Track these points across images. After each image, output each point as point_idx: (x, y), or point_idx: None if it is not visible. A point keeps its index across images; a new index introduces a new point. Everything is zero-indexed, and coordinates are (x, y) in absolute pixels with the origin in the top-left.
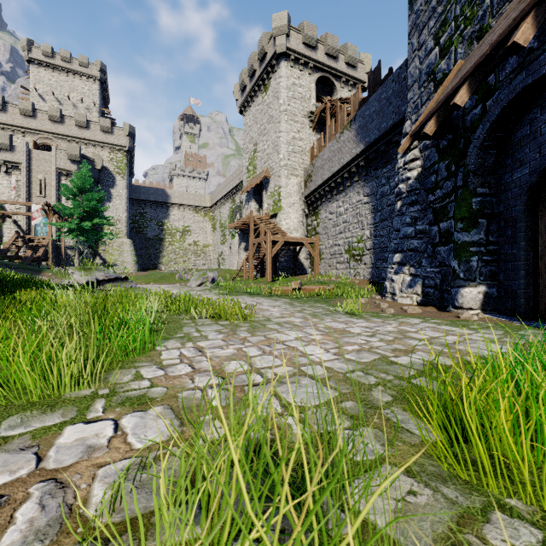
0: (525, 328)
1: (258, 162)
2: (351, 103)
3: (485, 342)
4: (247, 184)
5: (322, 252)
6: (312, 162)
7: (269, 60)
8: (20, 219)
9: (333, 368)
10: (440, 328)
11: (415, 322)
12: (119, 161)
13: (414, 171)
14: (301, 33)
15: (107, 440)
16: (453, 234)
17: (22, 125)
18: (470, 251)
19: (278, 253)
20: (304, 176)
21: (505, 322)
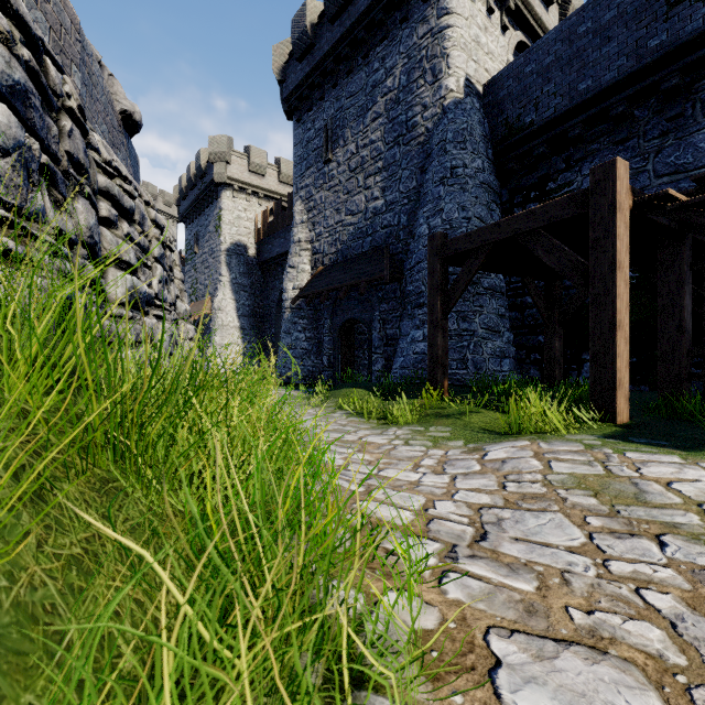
0: None
1: None
2: None
3: None
4: None
5: None
6: None
7: None
8: None
9: None
10: None
11: None
12: None
13: None
14: None
15: None
16: None
17: None
18: None
19: None
20: None
21: None
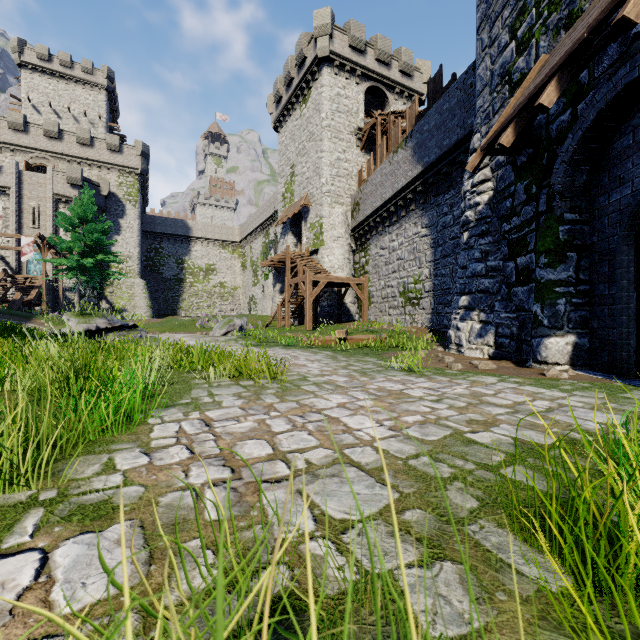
0: (631, 388)
1: (296, 188)
2: (407, 117)
3: (586, 409)
4: (283, 214)
5: (371, 294)
6: (360, 188)
7: (308, 65)
8: (8, 255)
9: (388, 452)
10: (524, 390)
11: (490, 381)
12: (130, 186)
13: (484, 195)
14: (347, 34)
15: (15, 596)
16: (534, 271)
17: (11, 142)
18: (556, 292)
19: (320, 296)
20: (350, 204)
21: (603, 381)
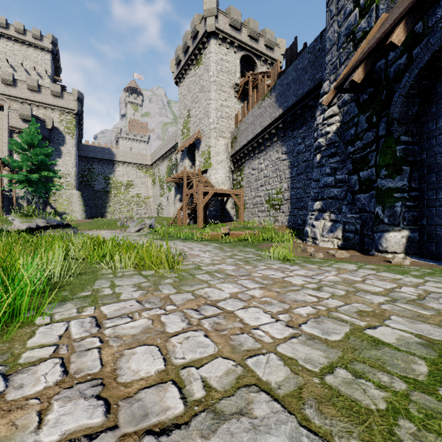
0: None
1: (191, 126)
2: (271, 75)
3: None
4: (182, 144)
5: (245, 202)
6: (237, 126)
7: (200, 37)
8: None
9: (297, 362)
10: (384, 276)
11: (351, 268)
12: (69, 122)
13: (333, 126)
14: (228, 16)
15: None
16: (374, 181)
17: None
18: (394, 197)
19: (208, 203)
20: (230, 138)
21: (439, 267)
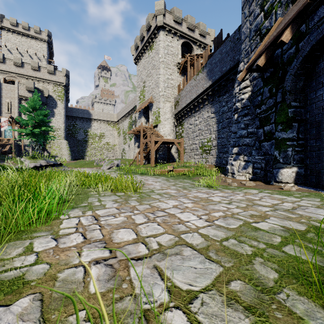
0: None
1: (146, 93)
2: (203, 56)
3: (314, 208)
4: (139, 107)
5: (185, 148)
6: (179, 93)
7: (152, 30)
8: None
9: (208, 236)
10: (275, 197)
11: (254, 192)
12: (59, 92)
13: (246, 94)
14: (172, 14)
15: None
16: (274, 133)
17: None
18: (287, 144)
19: (158, 149)
20: (174, 102)
21: (315, 192)
